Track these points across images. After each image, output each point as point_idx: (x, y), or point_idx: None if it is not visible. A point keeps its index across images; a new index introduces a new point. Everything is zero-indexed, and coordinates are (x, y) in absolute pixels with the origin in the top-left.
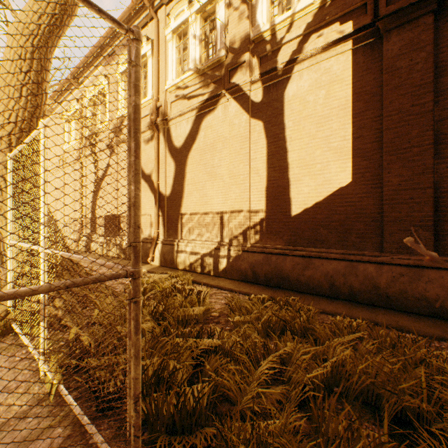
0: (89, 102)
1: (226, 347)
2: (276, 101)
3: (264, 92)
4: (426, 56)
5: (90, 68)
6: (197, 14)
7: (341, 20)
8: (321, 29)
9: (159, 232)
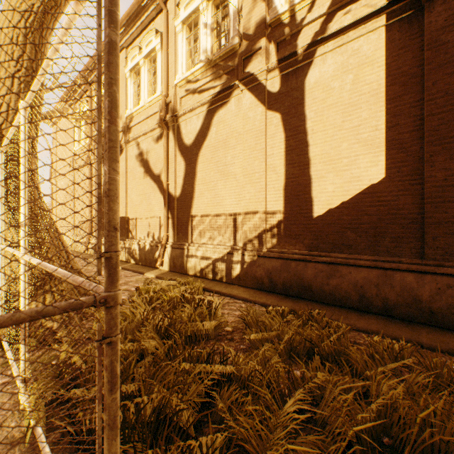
0: None
1: (242, 375)
2: (295, 89)
3: (282, 80)
4: None
5: None
6: (208, 1)
7: None
8: (348, 5)
9: (169, 235)
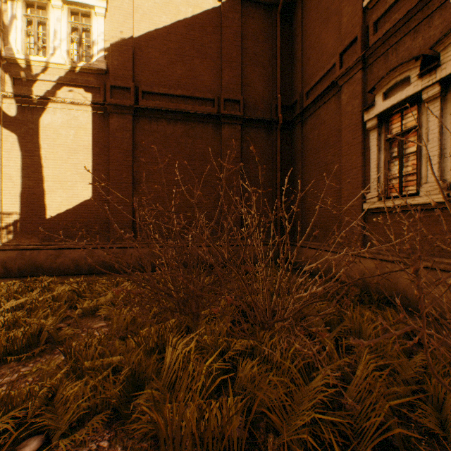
0: None
1: None
2: (32, 122)
3: (19, 109)
4: (130, 136)
5: None
6: None
7: (86, 89)
8: (72, 86)
9: None
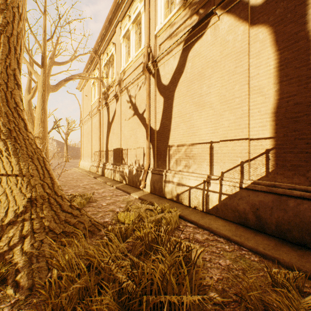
0: (104, 67)
1: None
2: None
3: None
4: None
5: (104, 41)
6: None
7: None
8: None
9: (150, 163)
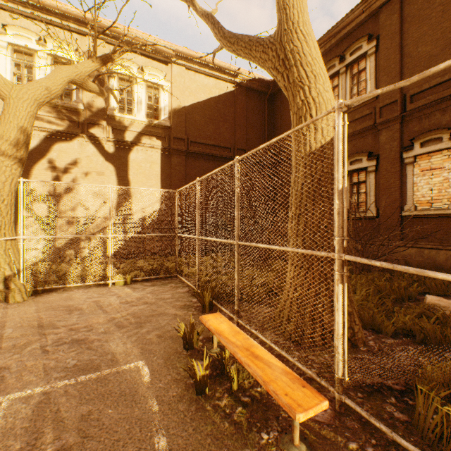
0: None
1: None
2: (123, 158)
3: (115, 149)
4: (184, 169)
5: None
6: (48, 54)
7: (157, 137)
8: (148, 135)
9: None
